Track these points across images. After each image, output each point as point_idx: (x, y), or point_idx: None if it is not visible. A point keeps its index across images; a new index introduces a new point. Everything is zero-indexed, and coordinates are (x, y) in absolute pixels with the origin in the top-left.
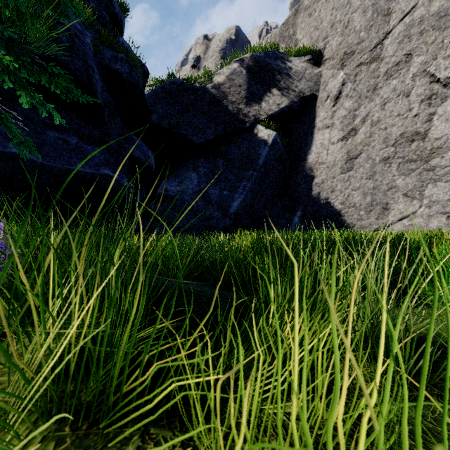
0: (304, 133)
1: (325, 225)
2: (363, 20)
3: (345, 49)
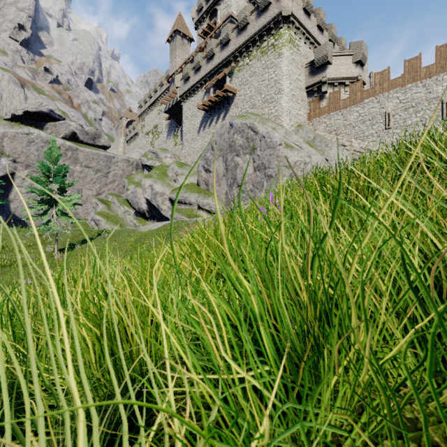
0: (8, 186)
1: (19, 223)
2: (35, 158)
3: (28, 163)
